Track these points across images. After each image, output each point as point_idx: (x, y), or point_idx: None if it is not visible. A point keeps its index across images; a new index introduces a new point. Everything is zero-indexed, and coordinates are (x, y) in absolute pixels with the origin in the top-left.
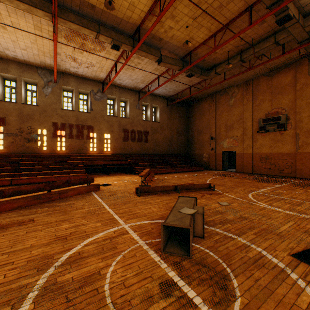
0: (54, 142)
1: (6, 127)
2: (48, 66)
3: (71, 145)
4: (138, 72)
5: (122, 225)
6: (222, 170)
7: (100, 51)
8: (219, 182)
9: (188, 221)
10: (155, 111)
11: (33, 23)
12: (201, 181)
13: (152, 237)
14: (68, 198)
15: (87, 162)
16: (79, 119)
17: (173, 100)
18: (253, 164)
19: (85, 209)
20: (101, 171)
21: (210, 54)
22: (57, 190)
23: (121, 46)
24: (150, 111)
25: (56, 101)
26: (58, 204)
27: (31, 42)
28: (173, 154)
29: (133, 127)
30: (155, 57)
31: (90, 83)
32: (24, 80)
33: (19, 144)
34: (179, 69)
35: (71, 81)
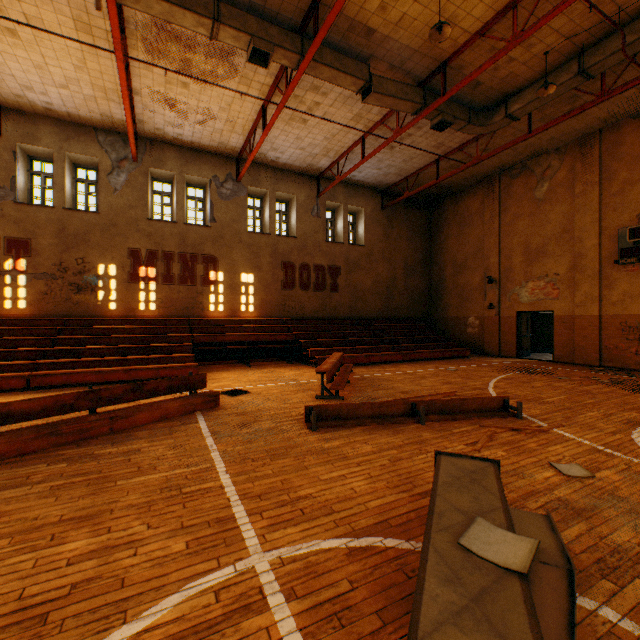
0: (133, 292)
1: (31, 259)
2: (119, 125)
3: (170, 298)
4: (315, 128)
5: (250, 558)
6: (517, 356)
7: (225, 77)
8: (522, 390)
9: (525, 629)
10: (355, 222)
11: (71, 15)
12: (474, 388)
13: (354, 639)
14: (131, 432)
15: (201, 338)
16: (186, 242)
17: (395, 196)
18: (603, 344)
19: (161, 475)
20: (235, 357)
21: (500, 56)
22: (121, 404)
23: (272, 54)
24: (343, 220)
25: (137, 203)
26: (100, 452)
27: (75, 67)
28: (395, 318)
29: (305, 257)
30: (356, 81)
31: (210, 161)
32: (70, 158)
33: (59, 296)
34: (415, 112)
35: (170, 158)
